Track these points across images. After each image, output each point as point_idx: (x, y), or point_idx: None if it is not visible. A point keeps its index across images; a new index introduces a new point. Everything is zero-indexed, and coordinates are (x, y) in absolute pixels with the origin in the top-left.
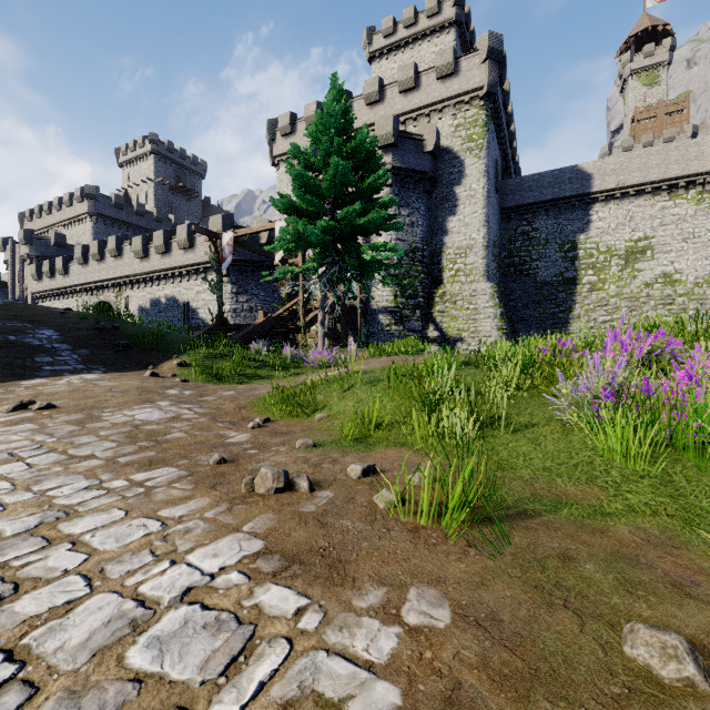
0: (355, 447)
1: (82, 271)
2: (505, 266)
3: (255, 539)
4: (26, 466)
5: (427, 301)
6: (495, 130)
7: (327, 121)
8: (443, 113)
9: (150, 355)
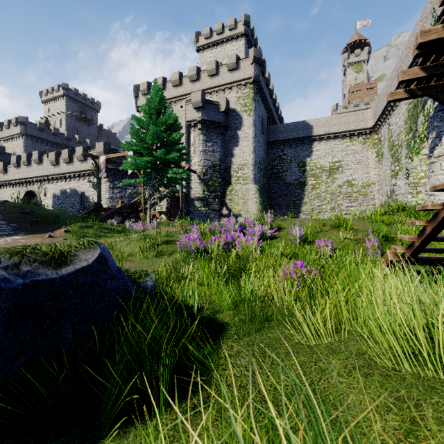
0: None
1: (16, 171)
2: (269, 174)
3: None
4: None
5: (222, 193)
6: (261, 99)
7: (151, 105)
8: (231, 90)
9: (50, 226)
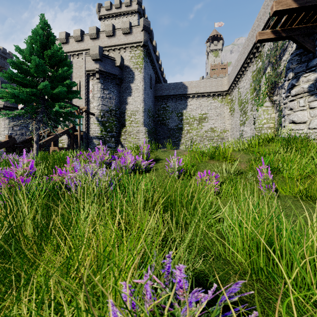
0: None
1: None
2: (156, 121)
3: None
4: None
5: (118, 134)
6: (149, 62)
7: (35, 37)
8: (125, 50)
9: None
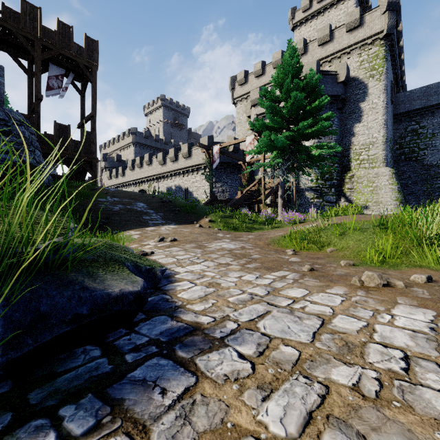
0: (384, 267)
1: (131, 173)
2: (396, 155)
3: (421, 308)
4: (205, 266)
5: (339, 182)
6: (390, 59)
7: (286, 70)
8: (350, 54)
9: (191, 216)
